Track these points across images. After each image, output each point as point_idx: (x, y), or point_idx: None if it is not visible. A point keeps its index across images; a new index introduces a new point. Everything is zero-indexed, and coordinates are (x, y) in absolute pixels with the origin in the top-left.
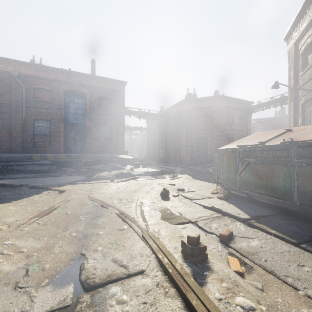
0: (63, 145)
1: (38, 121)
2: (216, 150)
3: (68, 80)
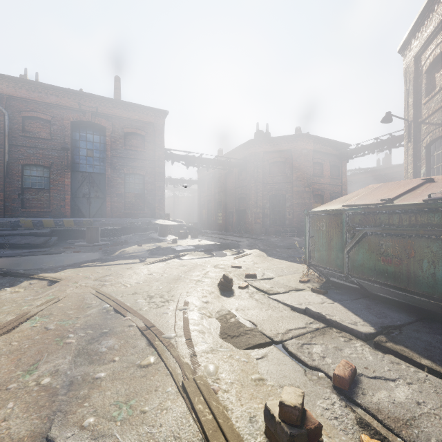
0: (70, 204)
1: (30, 168)
2: (308, 213)
3: (77, 106)
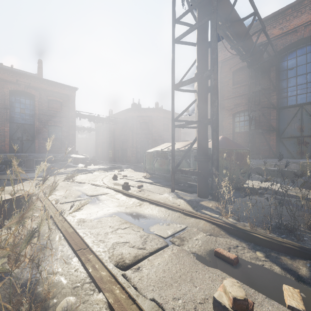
0: (9, 144)
1: None
2: (145, 152)
3: (14, 80)
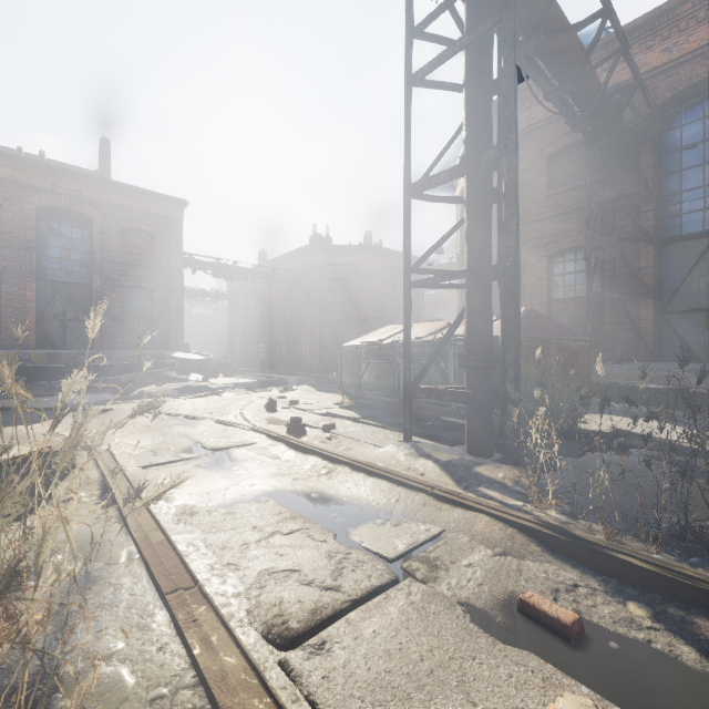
0: (35, 329)
1: None
2: (340, 347)
3: (47, 186)
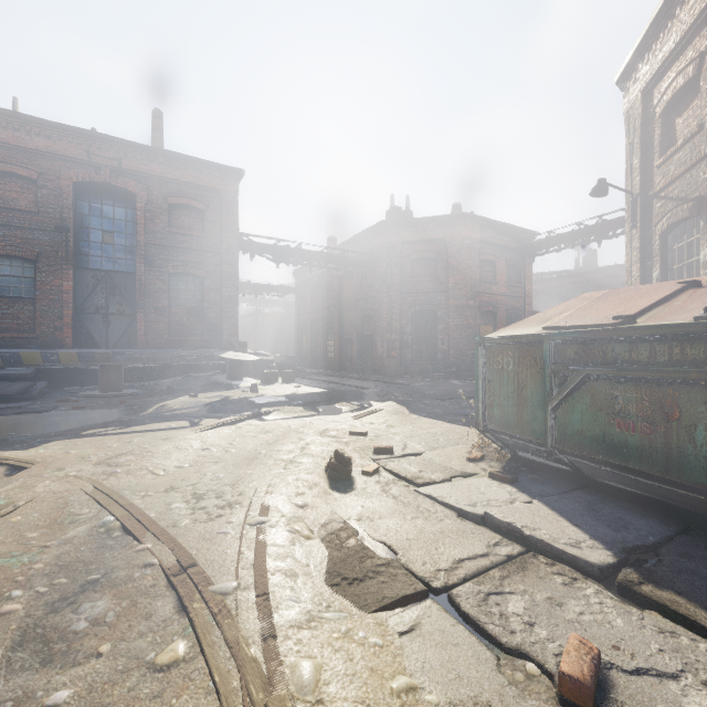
0: (72, 325)
1: None
2: (482, 341)
3: (84, 157)
